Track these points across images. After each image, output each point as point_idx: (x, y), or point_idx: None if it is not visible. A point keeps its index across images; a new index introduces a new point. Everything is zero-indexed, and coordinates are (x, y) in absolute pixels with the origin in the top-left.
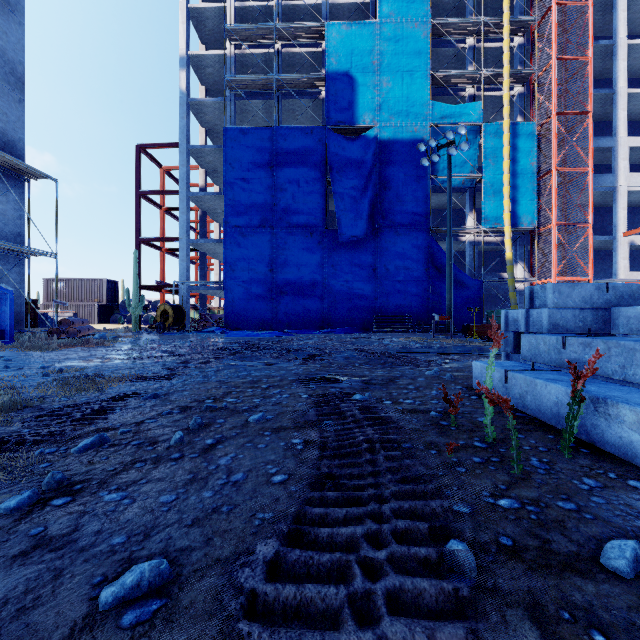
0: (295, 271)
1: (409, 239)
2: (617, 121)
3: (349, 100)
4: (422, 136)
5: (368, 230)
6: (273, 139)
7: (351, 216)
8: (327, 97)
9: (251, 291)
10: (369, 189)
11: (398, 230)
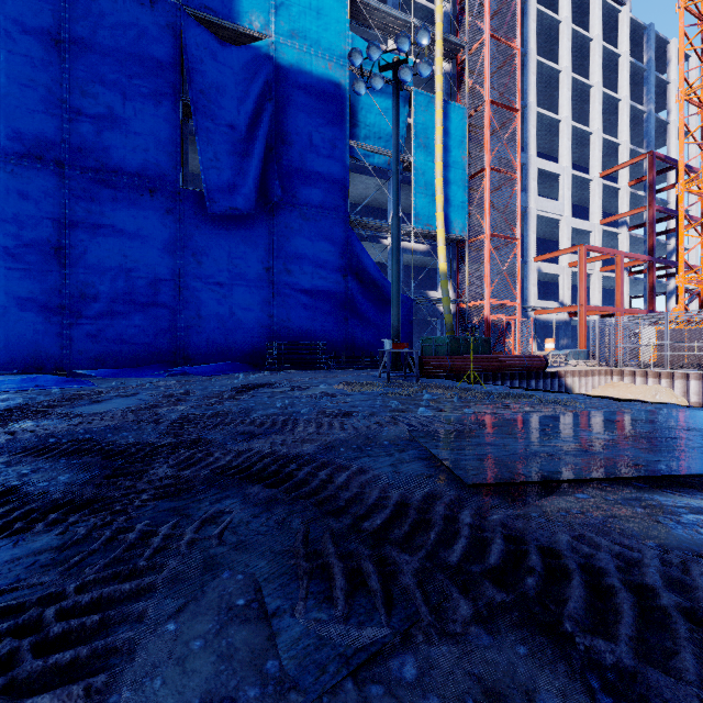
0: (116, 257)
1: (321, 228)
2: (528, 137)
3: None
4: (339, 79)
5: (258, 203)
6: None
7: (228, 173)
8: None
9: (5, 288)
10: (260, 135)
11: (305, 212)
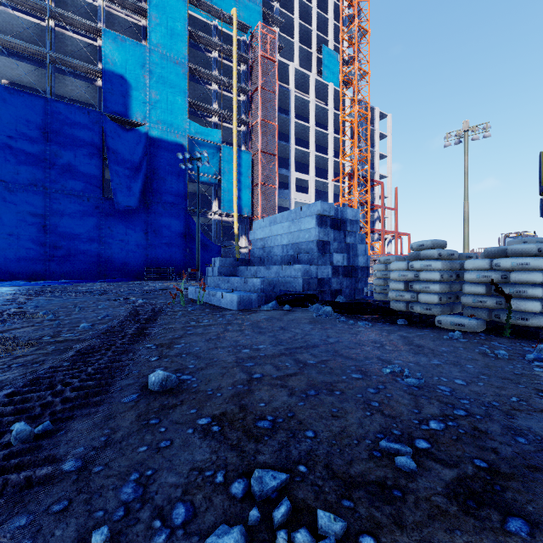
0: (71, 229)
1: (173, 213)
2: (291, 162)
3: (124, 98)
4: (182, 142)
5: (141, 203)
6: (46, 108)
7: (126, 190)
8: (104, 89)
9: (20, 244)
10: (141, 172)
11: (164, 206)
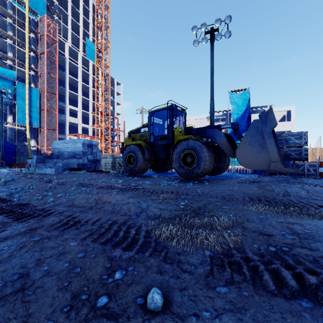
0: None
1: None
2: (66, 99)
3: None
4: None
5: None
6: None
7: None
8: None
9: None
10: None
11: None
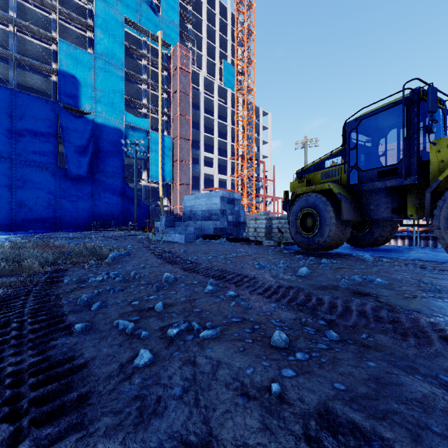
0: (33, 191)
1: (113, 181)
2: (200, 144)
3: (75, 92)
4: (120, 128)
5: (88, 172)
6: (12, 97)
7: (77, 162)
8: (59, 85)
9: None
10: (89, 149)
11: (107, 175)
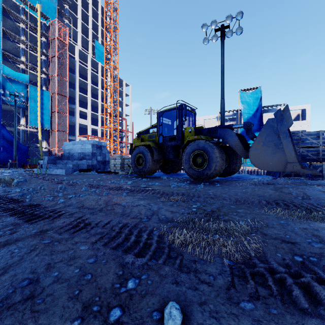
0: None
1: None
2: (76, 101)
3: None
4: None
5: None
6: None
7: None
8: None
9: None
10: None
11: None
